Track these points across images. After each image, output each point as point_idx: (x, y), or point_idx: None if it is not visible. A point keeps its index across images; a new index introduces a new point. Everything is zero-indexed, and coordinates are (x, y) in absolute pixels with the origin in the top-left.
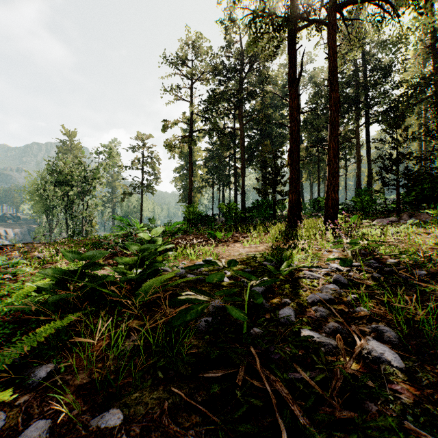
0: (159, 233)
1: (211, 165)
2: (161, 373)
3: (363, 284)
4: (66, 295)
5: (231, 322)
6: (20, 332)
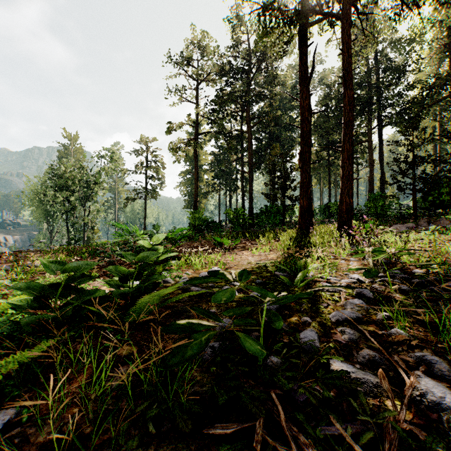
0: (160, 240)
1: (217, 170)
2: (153, 424)
3: (391, 298)
4: (42, 315)
5: (242, 348)
6: None
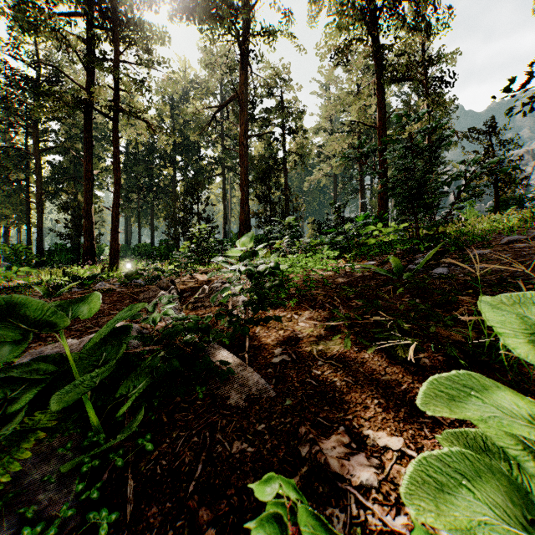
0: None
1: None
2: None
3: None
4: None
5: None
6: None
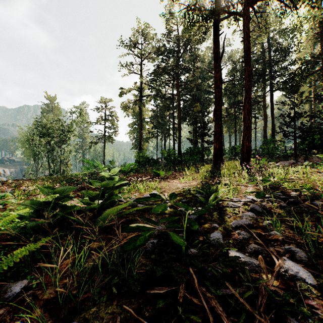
0: (116, 172)
1: (155, 122)
2: (115, 289)
3: (274, 212)
4: (40, 222)
5: (172, 244)
6: (3, 252)
